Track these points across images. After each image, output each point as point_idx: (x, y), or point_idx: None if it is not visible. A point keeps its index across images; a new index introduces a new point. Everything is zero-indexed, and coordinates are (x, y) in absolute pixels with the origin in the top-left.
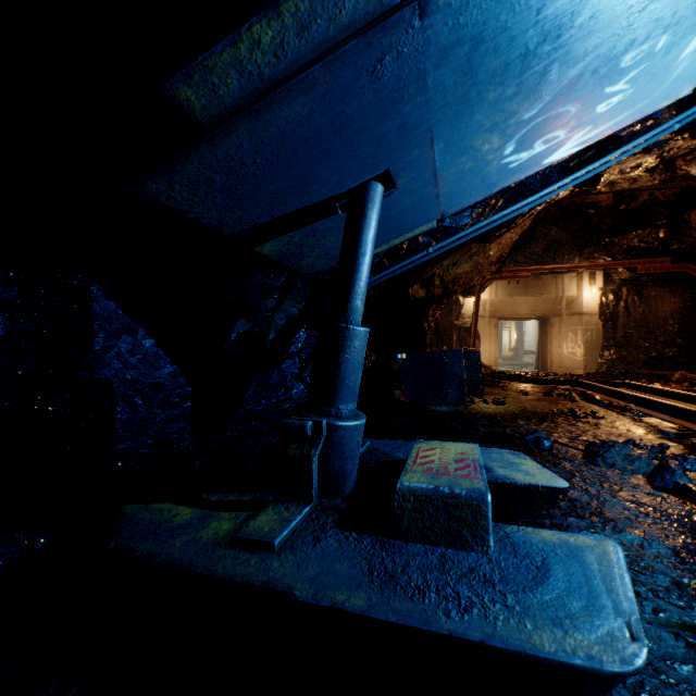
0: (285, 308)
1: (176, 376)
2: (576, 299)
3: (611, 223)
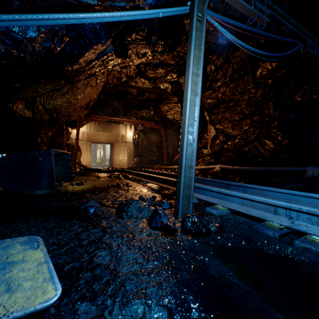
0: None
1: None
2: (125, 136)
3: (137, 103)
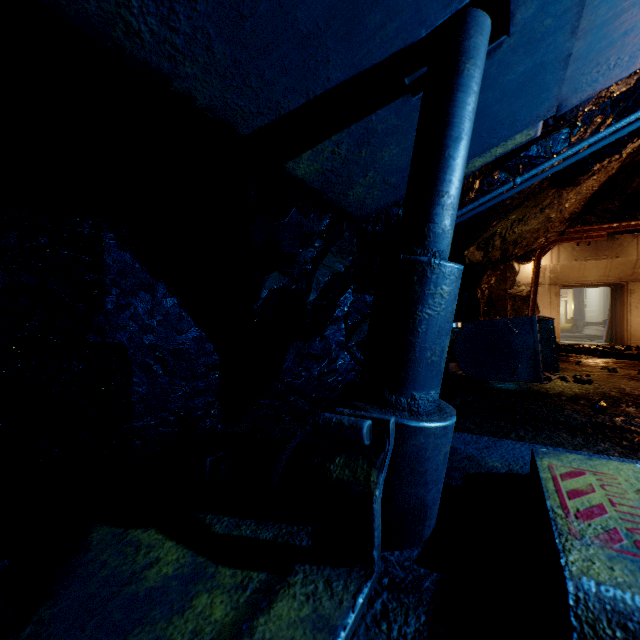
0: (328, 264)
1: (202, 342)
2: None
3: None
